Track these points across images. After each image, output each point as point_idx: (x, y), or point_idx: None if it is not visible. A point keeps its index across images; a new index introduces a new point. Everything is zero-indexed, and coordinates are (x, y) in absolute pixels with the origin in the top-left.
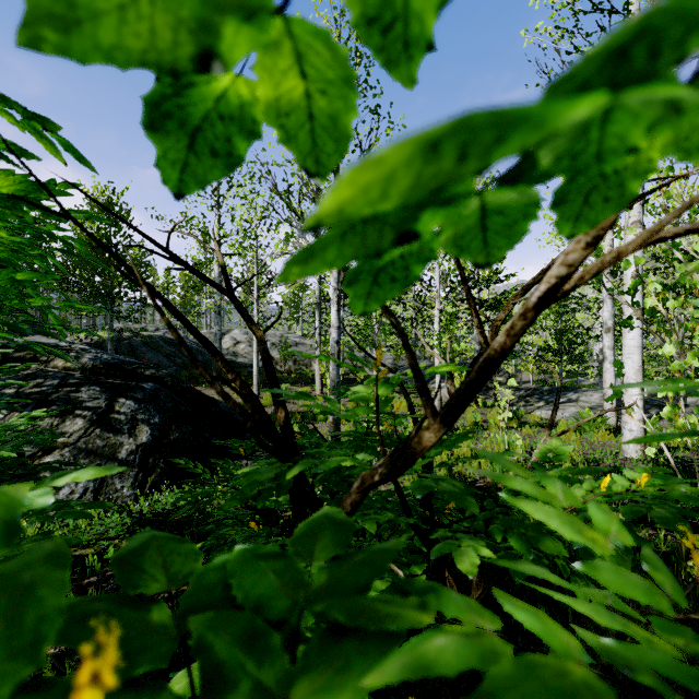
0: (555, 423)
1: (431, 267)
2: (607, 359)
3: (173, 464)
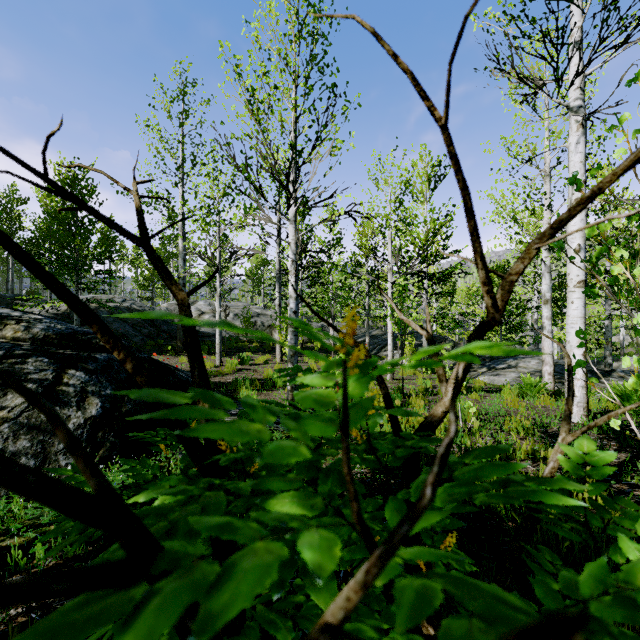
0: (497, 387)
1: (384, 242)
2: (546, 329)
3: (124, 438)
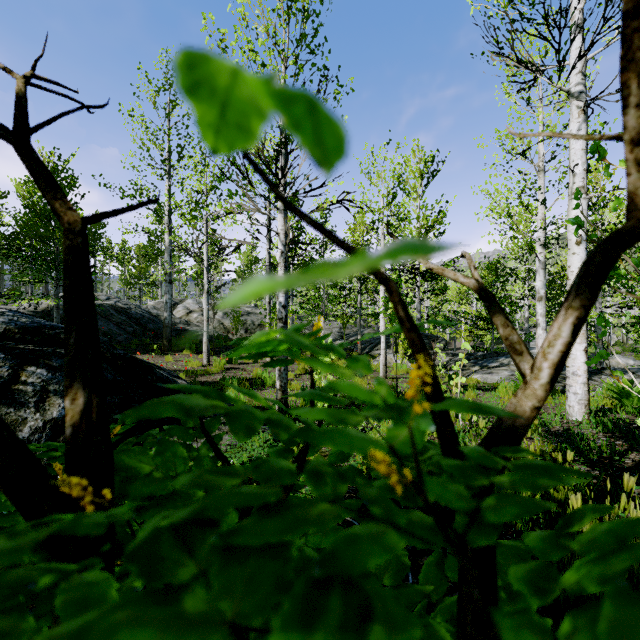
0: (491, 386)
1: (377, 238)
2: (540, 326)
3: None
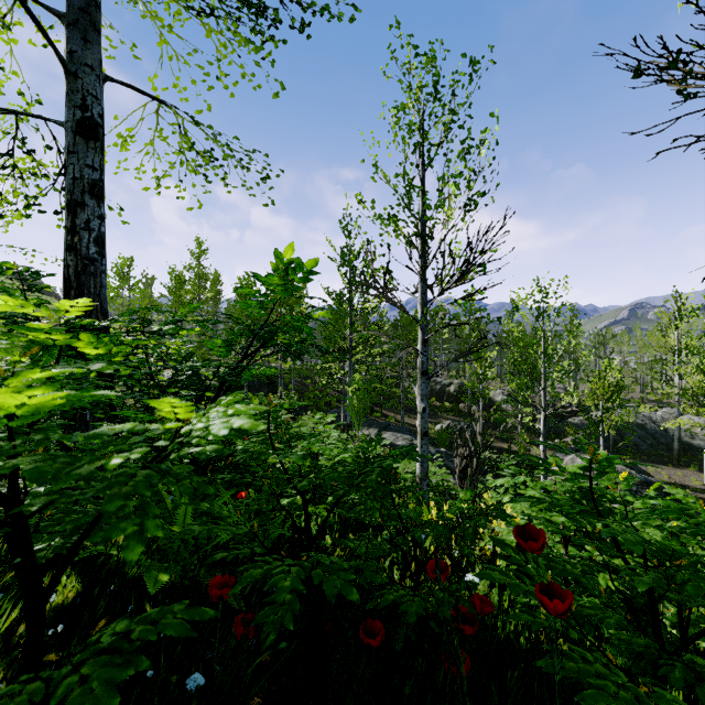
0: None
1: None
2: None
3: None
